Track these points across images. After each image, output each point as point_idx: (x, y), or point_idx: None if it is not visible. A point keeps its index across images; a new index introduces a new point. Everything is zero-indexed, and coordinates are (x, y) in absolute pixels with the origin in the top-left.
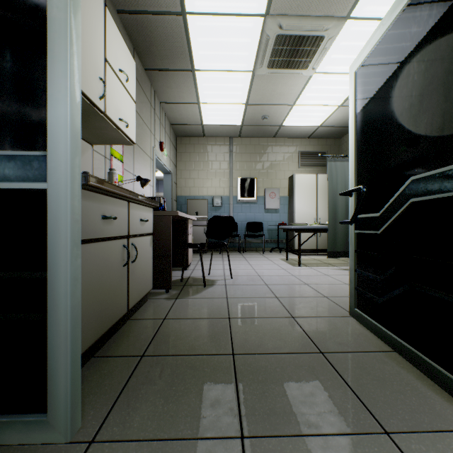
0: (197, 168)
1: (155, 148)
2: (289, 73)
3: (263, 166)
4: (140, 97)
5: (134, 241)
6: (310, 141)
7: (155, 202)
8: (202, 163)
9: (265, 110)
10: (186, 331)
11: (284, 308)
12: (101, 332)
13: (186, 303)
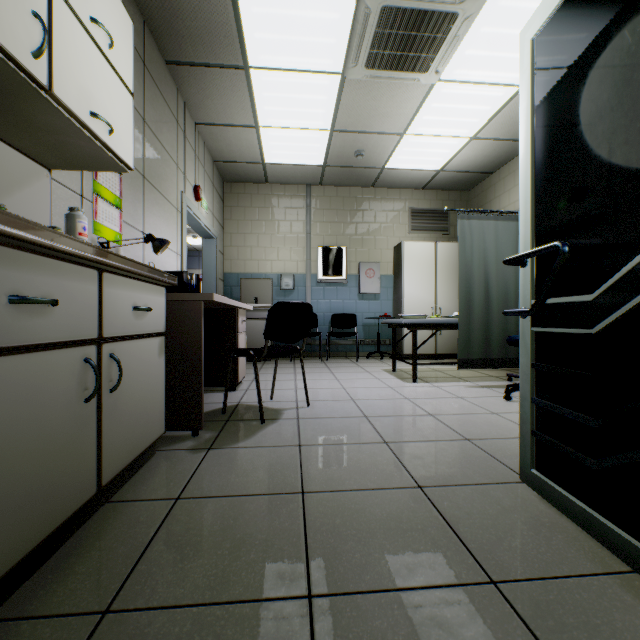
0: (257, 230)
1: (185, 194)
2: (399, 79)
3: (356, 230)
4: (157, 106)
5: (116, 349)
6: (425, 194)
7: (167, 275)
8: (263, 224)
9: (361, 142)
10: (216, 531)
11: (401, 466)
12: (7, 562)
13: (225, 459)
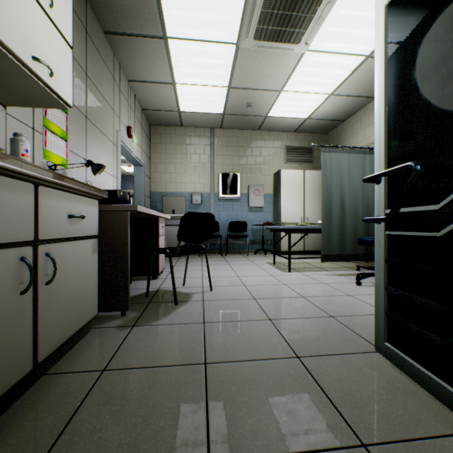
0: (174, 161)
1: (120, 132)
2: (278, 49)
3: (247, 161)
4: (97, 64)
5: (52, 249)
6: (296, 136)
7: (98, 190)
8: (179, 156)
9: (250, 96)
10: (132, 400)
11: (282, 339)
12: None
13: (145, 334)
